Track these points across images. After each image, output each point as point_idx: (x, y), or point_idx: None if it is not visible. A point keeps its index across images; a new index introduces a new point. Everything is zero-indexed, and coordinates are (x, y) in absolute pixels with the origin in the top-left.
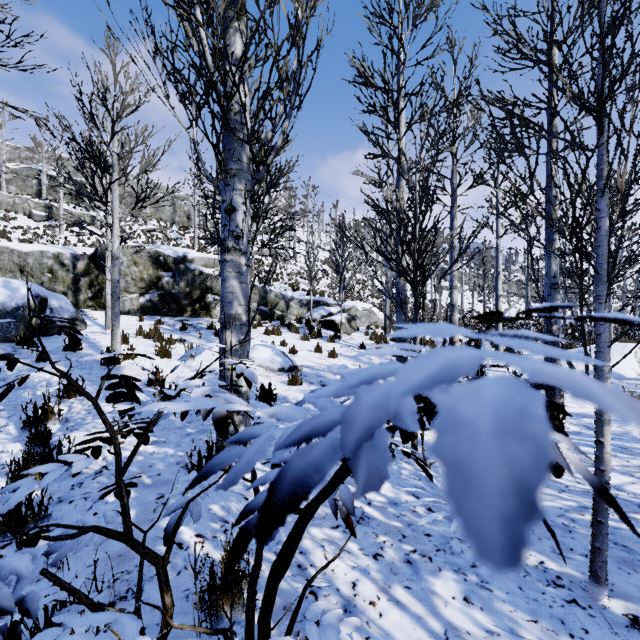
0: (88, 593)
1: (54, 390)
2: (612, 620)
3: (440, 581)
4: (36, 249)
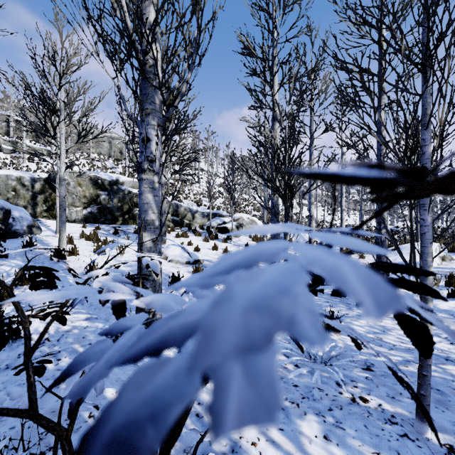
0: (16, 450)
1: (11, 279)
2: (434, 449)
3: (305, 423)
4: (3, 173)
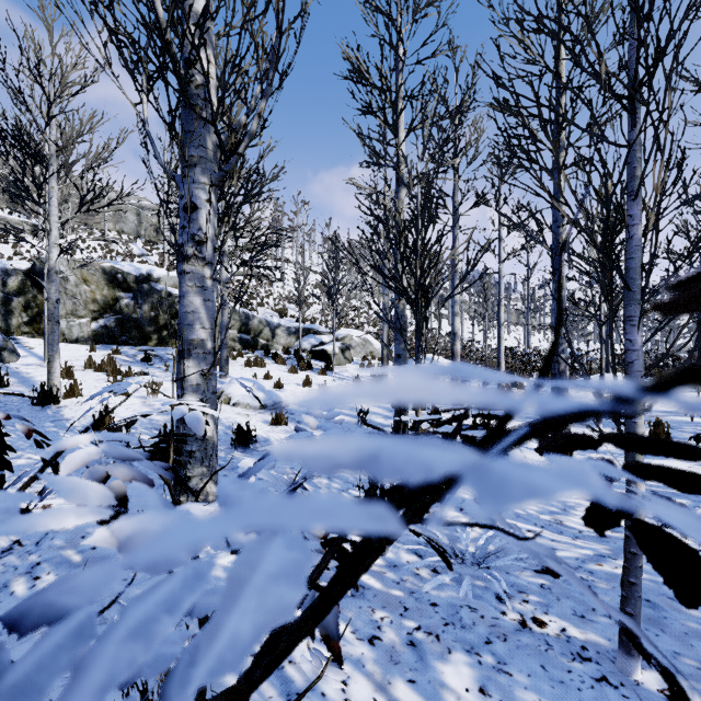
0: None
1: None
2: (648, 700)
3: (450, 667)
4: None
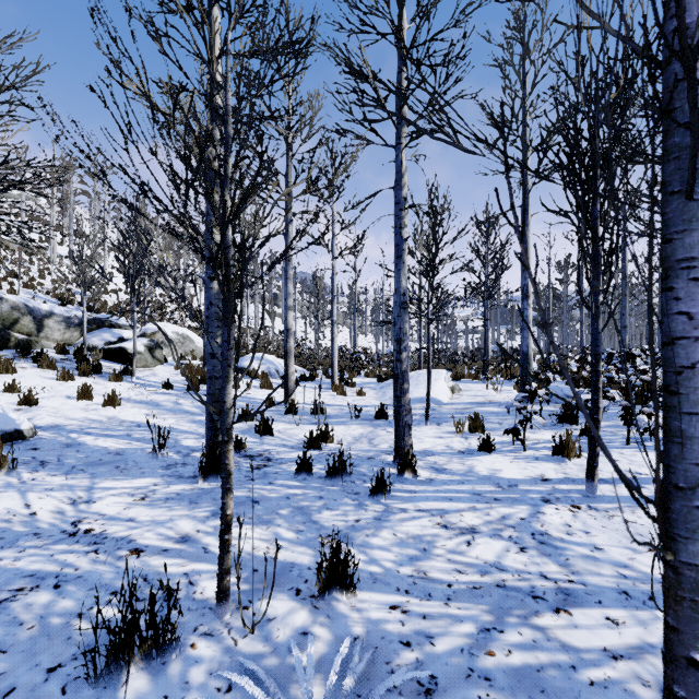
0: None
1: None
2: None
3: None
4: None
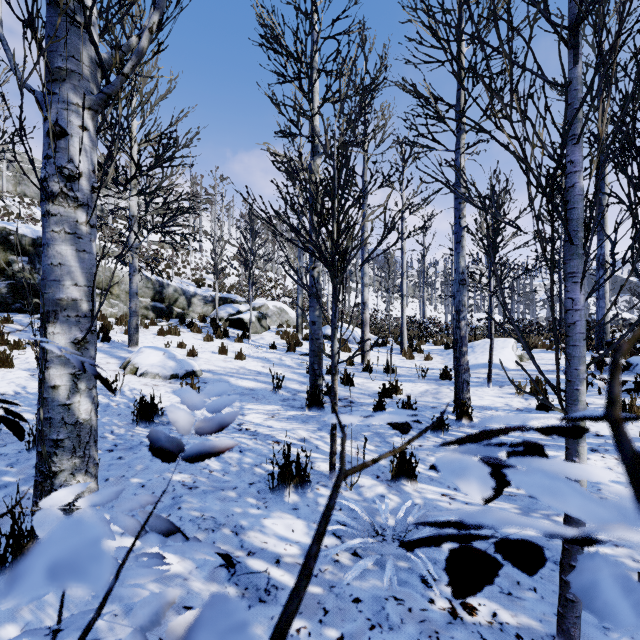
0: None
1: None
2: None
3: None
4: None
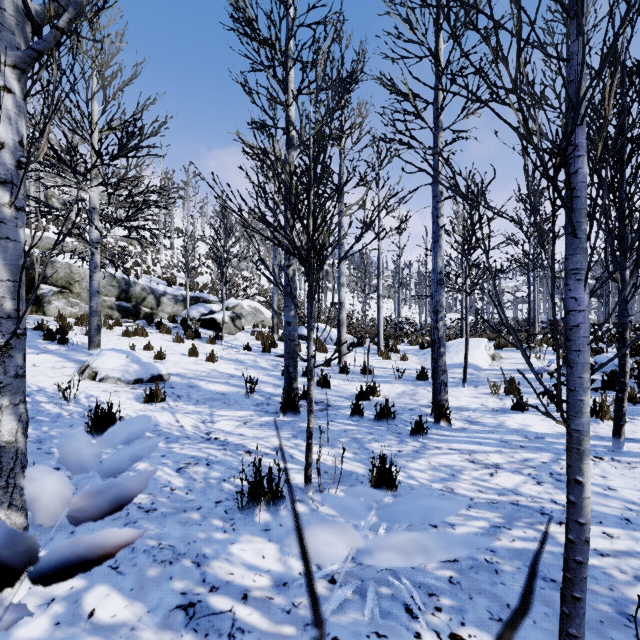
0: None
1: None
2: None
3: None
4: None
